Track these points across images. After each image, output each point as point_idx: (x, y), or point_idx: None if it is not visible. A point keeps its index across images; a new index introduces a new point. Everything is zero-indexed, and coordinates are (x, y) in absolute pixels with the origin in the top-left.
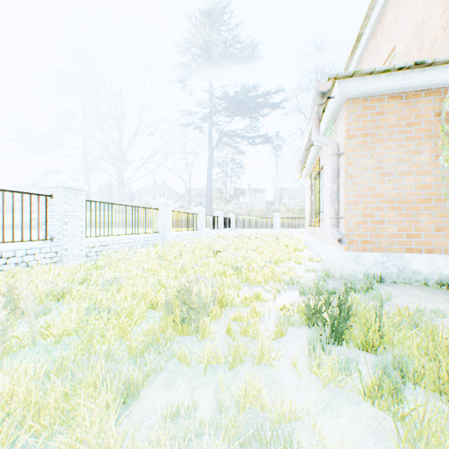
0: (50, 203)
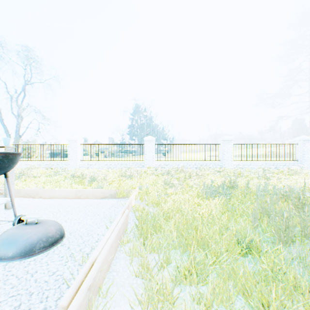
0: (296, 146)
